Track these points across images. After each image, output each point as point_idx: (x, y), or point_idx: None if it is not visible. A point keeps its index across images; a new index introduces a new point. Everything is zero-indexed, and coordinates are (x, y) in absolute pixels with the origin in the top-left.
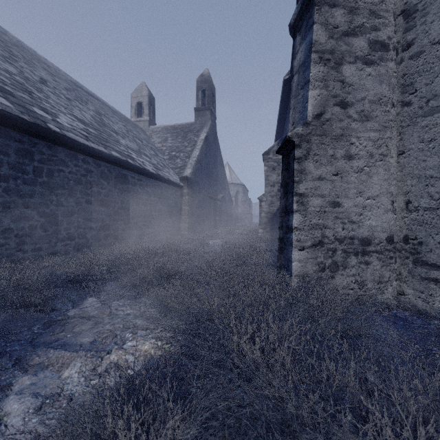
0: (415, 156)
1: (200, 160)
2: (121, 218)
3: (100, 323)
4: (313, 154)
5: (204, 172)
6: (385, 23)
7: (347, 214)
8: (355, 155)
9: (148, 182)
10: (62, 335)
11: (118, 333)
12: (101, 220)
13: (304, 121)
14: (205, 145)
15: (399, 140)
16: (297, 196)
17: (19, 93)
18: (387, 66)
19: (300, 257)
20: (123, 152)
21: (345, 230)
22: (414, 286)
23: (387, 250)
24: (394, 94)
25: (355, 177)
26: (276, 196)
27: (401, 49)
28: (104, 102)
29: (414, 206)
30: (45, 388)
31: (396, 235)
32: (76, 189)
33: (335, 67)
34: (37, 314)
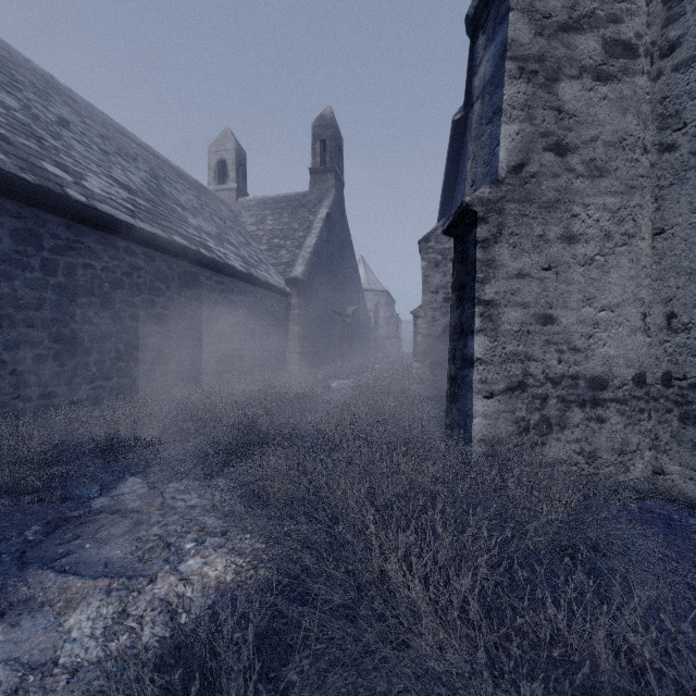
0: (684, 237)
1: (318, 252)
2: (189, 345)
3: (144, 523)
4: (509, 233)
5: (325, 272)
6: (631, 10)
7: (567, 336)
8: (579, 235)
9: (233, 286)
10: (75, 544)
11: (173, 542)
12: (156, 347)
13: (492, 177)
14: (326, 228)
15: (654, 210)
16: (481, 305)
17: (20, 138)
18: (635, 83)
19: (485, 410)
20: (193, 237)
21: (563, 364)
22: (682, 459)
23: (635, 398)
24: (646, 131)
25: (581, 273)
26: (440, 310)
27: (658, 54)
28: (164, 160)
29: (681, 323)
30: (30, 650)
31: (650, 372)
32: (114, 296)
33: (545, 85)
34: (38, 506)
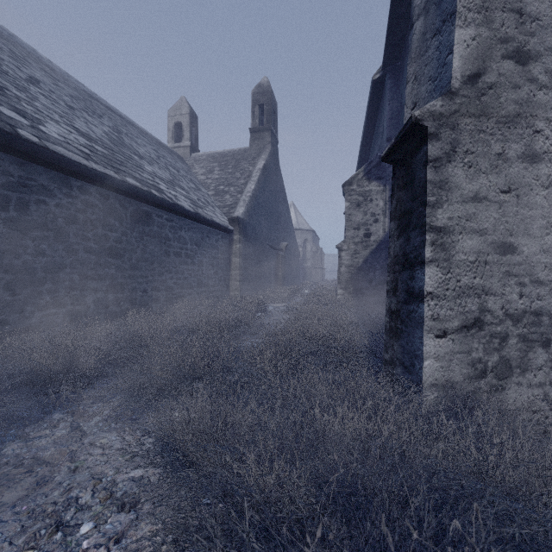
0: None
1: (256, 196)
2: (141, 275)
3: (47, 483)
4: (464, 151)
5: (262, 213)
6: None
7: (528, 266)
8: (543, 153)
9: (182, 224)
10: None
11: (68, 520)
12: (109, 277)
13: (443, 90)
14: (263, 176)
15: None
16: (432, 232)
17: None
18: None
19: (437, 350)
20: (146, 180)
21: (524, 298)
22: None
23: None
24: None
25: (544, 196)
26: (361, 244)
27: None
28: (130, 121)
29: None
30: None
31: None
32: (68, 231)
33: None
34: None
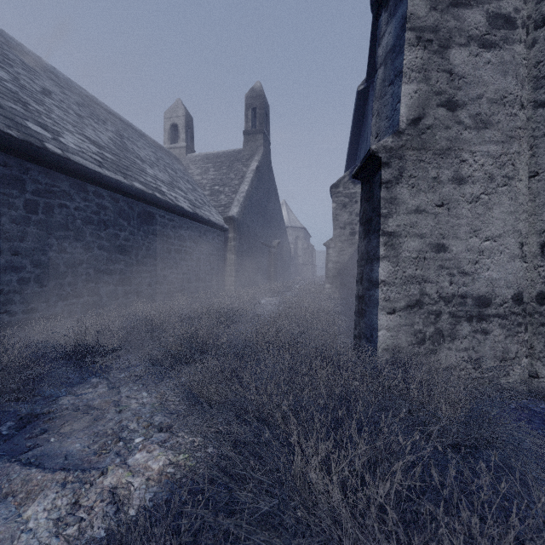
0: None
1: (250, 196)
2: (146, 270)
3: (102, 419)
4: (408, 176)
5: (255, 212)
6: None
7: (456, 261)
8: (467, 177)
9: (182, 223)
10: (42, 438)
11: (124, 436)
12: (119, 271)
13: (394, 129)
14: (256, 177)
15: (529, 157)
16: (385, 236)
17: (9, 103)
18: (513, 50)
19: (389, 323)
20: (149, 184)
21: (454, 285)
22: None
23: (513, 314)
24: (523, 90)
25: (468, 209)
26: (347, 242)
27: (533, 26)
28: (128, 124)
29: None
30: None
31: (526, 292)
32: (85, 230)
33: (439, 52)
34: (15, 404)
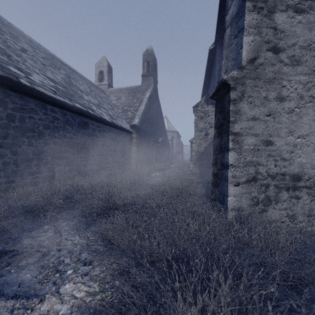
0: None
1: (145, 112)
2: (83, 156)
3: (47, 255)
4: (248, 96)
5: (148, 122)
6: None
7: (279, 152)
8: (286, 96)
9: (105, 128)
10: (6, 269)
11: (60, 269)
12: (66, 157)
13: (238, 66)
14: (149, 101)
15: None
16: (232, 135)
17: None
18: None
19: (235, 192)
20: (85, 105)
21: (277, 167)
22: None
23: None
24: None
25: (287, 118)
26: (203, 139)
27: None
28: (74, 70)
29: None
30: None
31: None
32: (45, 132)
33: (267, 15)
34: None
